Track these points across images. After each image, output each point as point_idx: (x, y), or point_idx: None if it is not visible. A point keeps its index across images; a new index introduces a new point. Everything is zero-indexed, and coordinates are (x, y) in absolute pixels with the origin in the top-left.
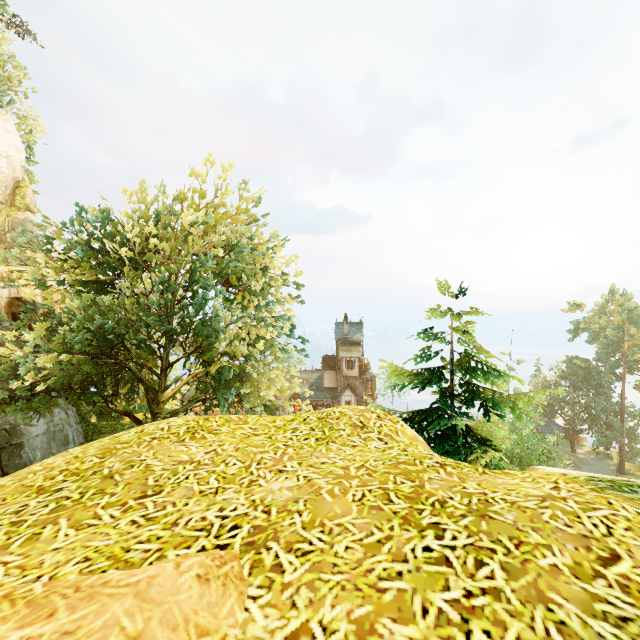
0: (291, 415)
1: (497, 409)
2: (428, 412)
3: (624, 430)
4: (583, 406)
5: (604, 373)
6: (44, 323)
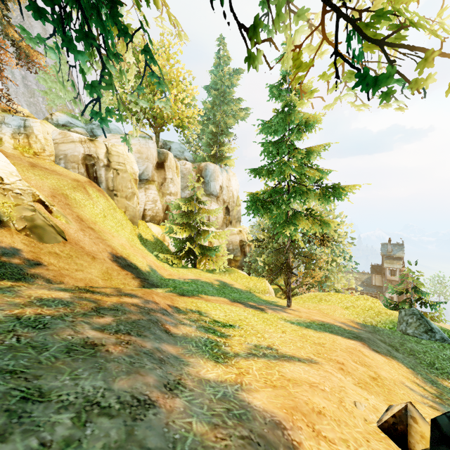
0: (349, 295)
1: (425, 305)
2: (400, 302)
3: None
4: None
5: None
6: (263, 255)
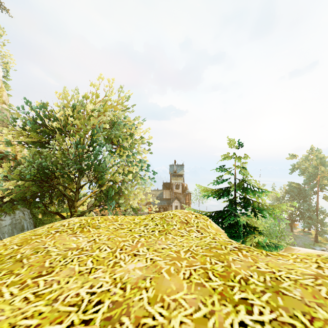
0: (144, 215)
1: (261, 211)
2: (222, 213)
3: (318, 220)
4: (297, 208)
5: (308, 191)
6: (9, 164)
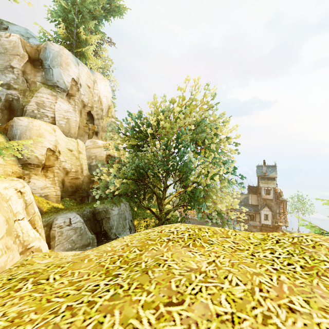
0: (259, 233)
1: None
2: None
3: None
4: None
5: None
6: (117, 165)
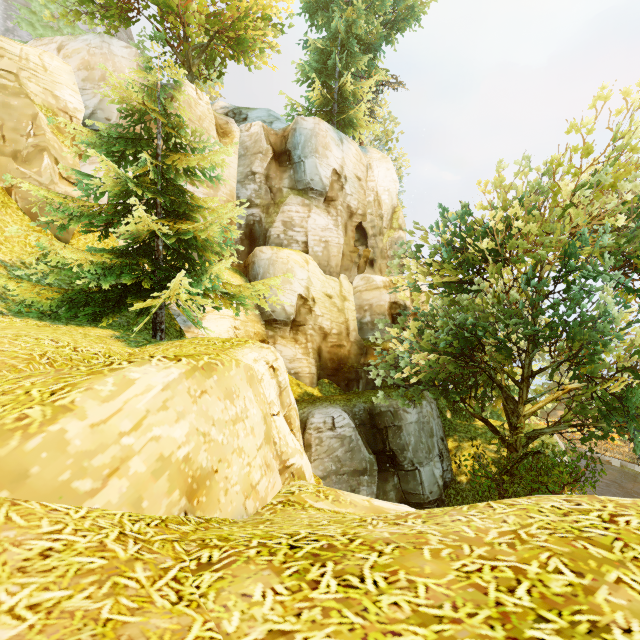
0: None
1: None
2: None
3: None
4: None
5: None
6: (417, 323)
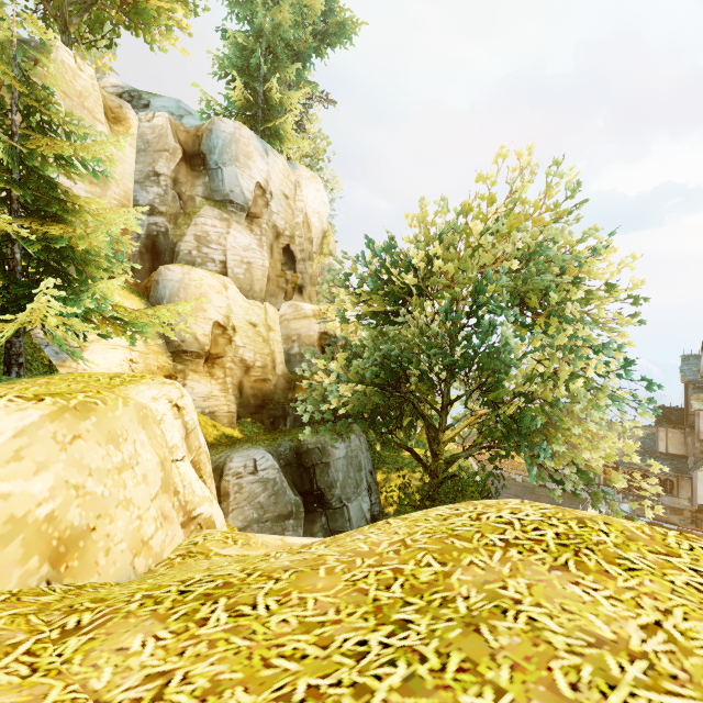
0: None
1: None
2: None
3: None
4: None
5: None
6: (344, 354)
